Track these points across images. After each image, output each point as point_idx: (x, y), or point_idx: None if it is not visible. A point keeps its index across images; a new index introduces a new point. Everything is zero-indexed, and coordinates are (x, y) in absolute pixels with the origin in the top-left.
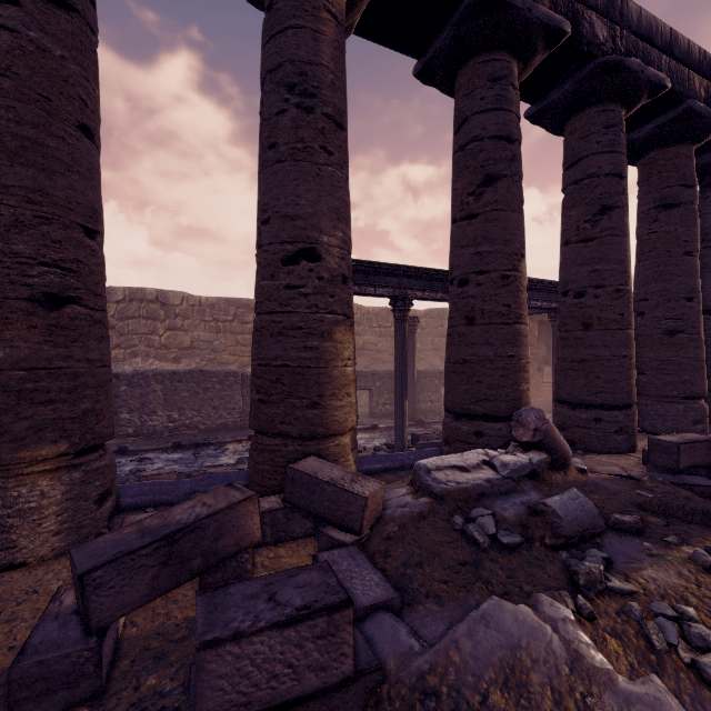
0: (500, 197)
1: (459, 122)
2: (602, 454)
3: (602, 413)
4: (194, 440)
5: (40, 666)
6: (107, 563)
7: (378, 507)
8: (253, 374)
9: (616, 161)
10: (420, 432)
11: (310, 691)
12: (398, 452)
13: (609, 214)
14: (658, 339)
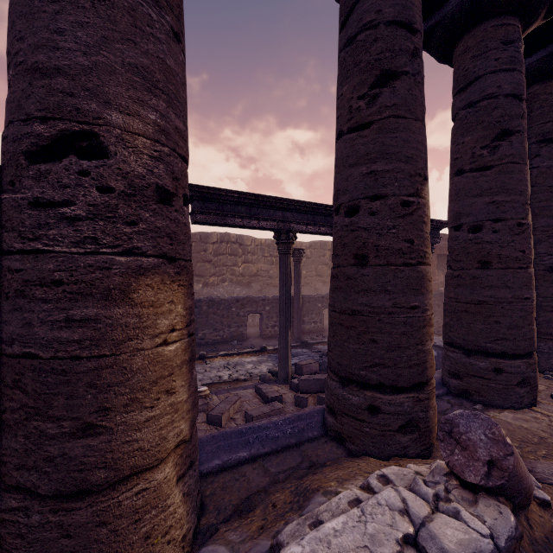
0: (400, 99)
1: (346, 10)
2: (504, 410)
3: (503, 363)
4: None
5: None
6: None
7: None
8: None
9: (516, 80)
10: (303, 362)
11: None
12: (272, 417)
13: (509, 140)
14: (540, 275)
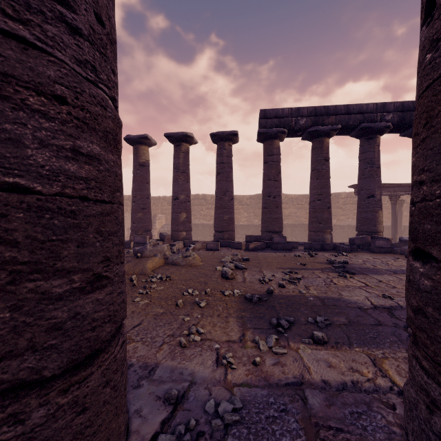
0: None
1: None
2: None
3: None
4: None
5: (352, 246)
6: (356, 238)
7: (390, 242)
8: (358, 220)
9: None
10: None
11: (385, 247)
12: None
13: None
14: None
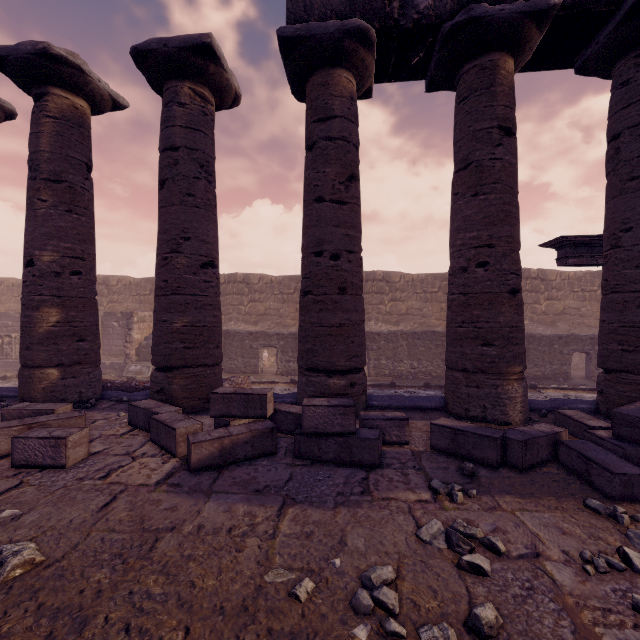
0: None
1: None
2: None
3: None
4: (434, 383)
5: (635, 451)
6: None
7: None
8: (613, 333)
9: None
10: None
11: None
12: None
13: None
14: None
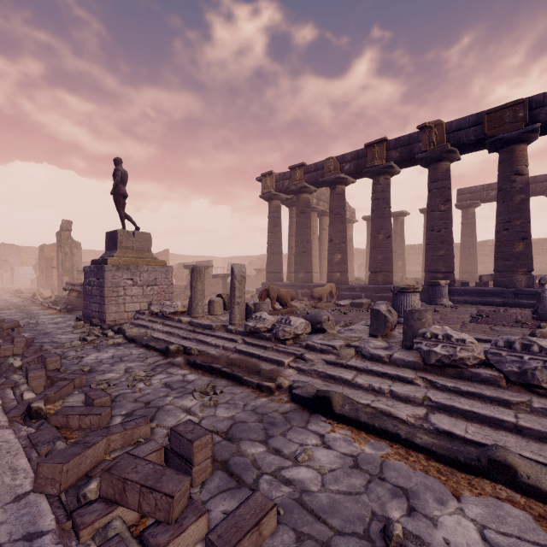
0: None
1: None
2: None
3: None
4: None
5: None
6: None
7: None
8: None
9: None
10: None
11: None
12: None
13: None
14: None
